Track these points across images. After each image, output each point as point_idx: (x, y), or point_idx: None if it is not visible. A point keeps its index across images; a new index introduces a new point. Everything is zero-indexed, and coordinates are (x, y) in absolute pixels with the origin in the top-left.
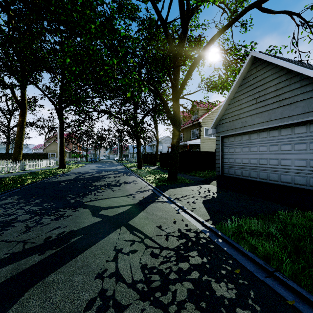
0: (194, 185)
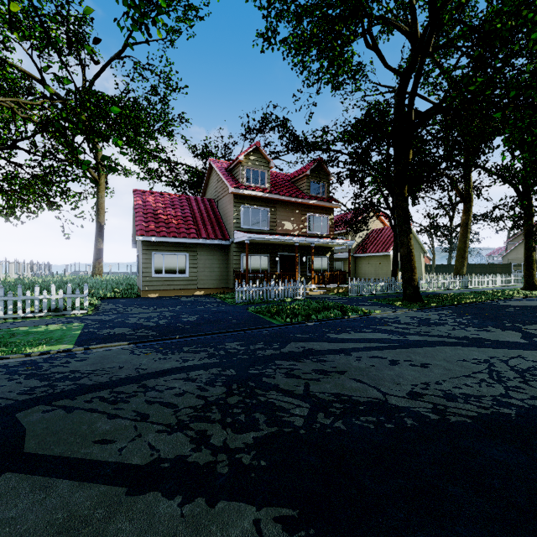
0: None
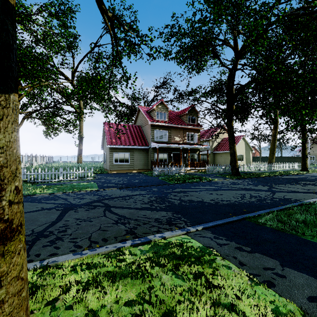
0: None
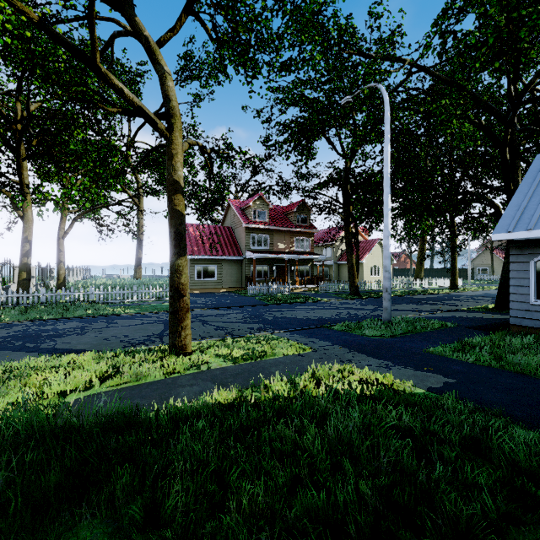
0: (499, 314)
